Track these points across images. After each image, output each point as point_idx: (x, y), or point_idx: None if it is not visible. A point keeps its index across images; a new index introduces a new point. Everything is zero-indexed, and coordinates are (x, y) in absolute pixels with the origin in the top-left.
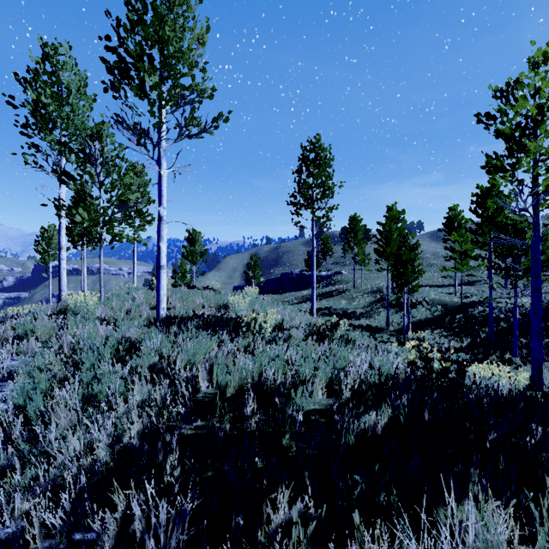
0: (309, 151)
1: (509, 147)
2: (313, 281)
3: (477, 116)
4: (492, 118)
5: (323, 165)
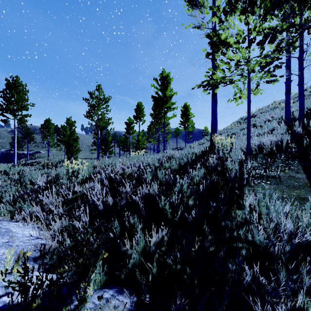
0: (12, 83)
1: (89, 111)
2: (15, 152)
3: (83, 98)
4: (87, 100)
5: (21, 93)
